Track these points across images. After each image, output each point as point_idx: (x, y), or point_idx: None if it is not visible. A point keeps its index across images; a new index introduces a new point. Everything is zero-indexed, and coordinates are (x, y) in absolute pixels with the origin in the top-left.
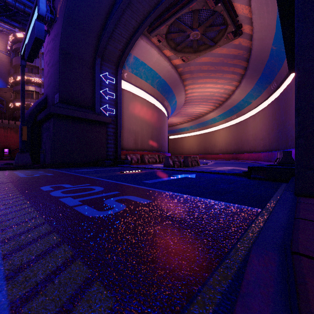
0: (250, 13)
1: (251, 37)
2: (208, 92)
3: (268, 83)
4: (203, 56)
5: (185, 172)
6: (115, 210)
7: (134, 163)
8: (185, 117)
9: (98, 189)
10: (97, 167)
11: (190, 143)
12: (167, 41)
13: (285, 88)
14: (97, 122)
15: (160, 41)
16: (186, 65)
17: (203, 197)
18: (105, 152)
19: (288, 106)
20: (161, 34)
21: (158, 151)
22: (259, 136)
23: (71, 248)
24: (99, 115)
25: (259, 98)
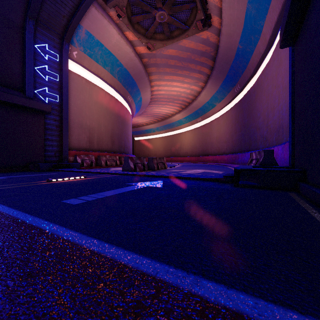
0: (220, 1)
1: (219, 32)
2: (174, 91)
3: (232, 85)
4: (170, 48)
5: (149, 178)
6: None
7: (86, 166)
8: (151, 118)
9: None
10: (25, 172)
11: (156, 146)
12: (128, 18)
13: (248, 91)
14: (29, 109)
15: (119, 16)
16: (151, 56)
17: (191, 271)
18: (42, 152)
19: (251, 108)
20: (120, 5)
21: (120, 152)
22: (223, 139)
23: None
24: (32, 99)
25: (223, 101)
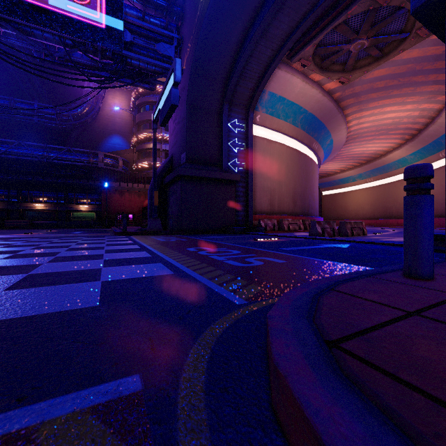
0: None
1: None
2: (388, 119)
3: None
4: (376, 69)
5: (337, 242)
6: (255, 264)
7: (269, 230)
8: (349, 162)
9: (236, 252)
10: (225, 234)
11: (357, 202)
12: (314, 63)
13: None
14: (225, 181)
15: (304, 65)
16: (346, 88)
17: (342, 262)
18: (234, 217)
19: None
20: (305, 56)
21: (303, 214)
22: None
23: (233, 275)
24: (227, 172)
25: None
